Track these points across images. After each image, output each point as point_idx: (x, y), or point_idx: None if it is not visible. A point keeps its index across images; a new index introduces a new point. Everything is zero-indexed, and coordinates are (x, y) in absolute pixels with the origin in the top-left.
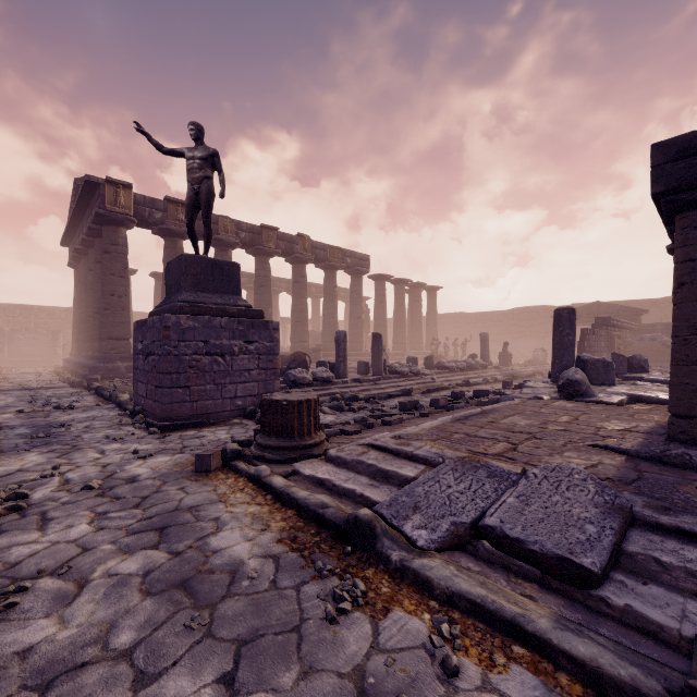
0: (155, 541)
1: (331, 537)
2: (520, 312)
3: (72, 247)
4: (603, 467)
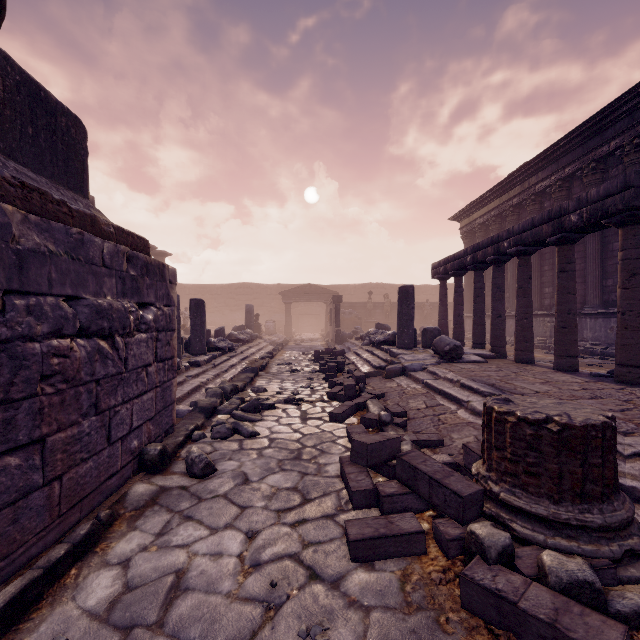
0: None
1: None
2: (237, 287)
3: None
4: None
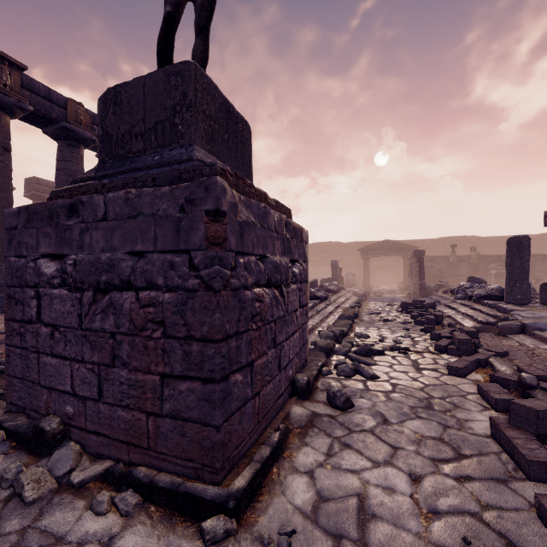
0: None
1: None
2: (319, 245)
3: None
4: None
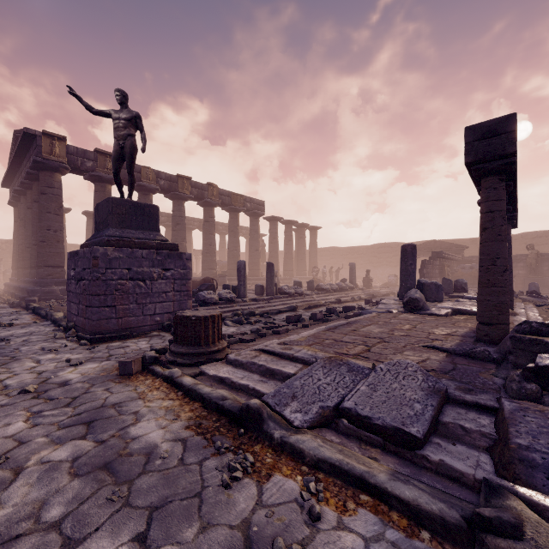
0: (83, 433)
1: (229, 422)
2: (378, 246)
3: (12, 188)
4: (430, 362)
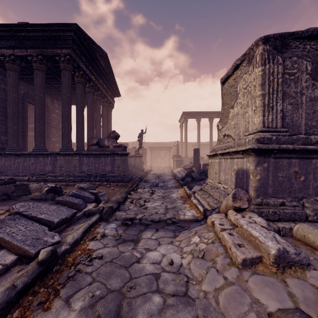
0: None
1: (41, 282)
2: None
3: None
4: None
